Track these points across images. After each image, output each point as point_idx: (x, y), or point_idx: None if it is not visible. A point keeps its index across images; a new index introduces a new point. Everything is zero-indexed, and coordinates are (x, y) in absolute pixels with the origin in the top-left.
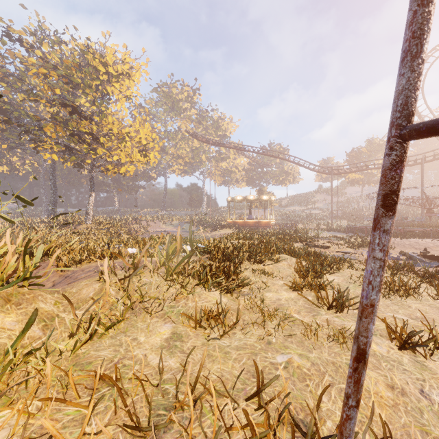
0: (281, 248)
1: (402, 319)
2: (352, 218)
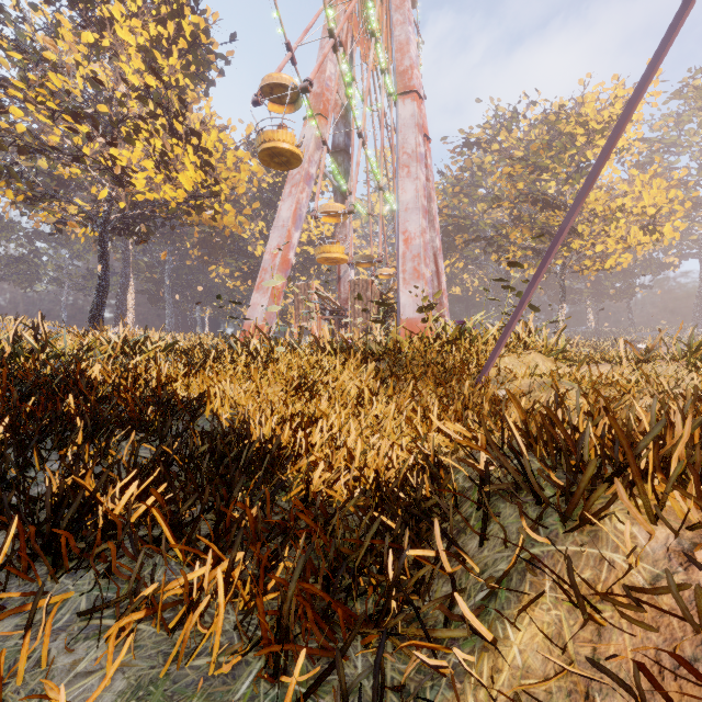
0: None
1: None
2: None
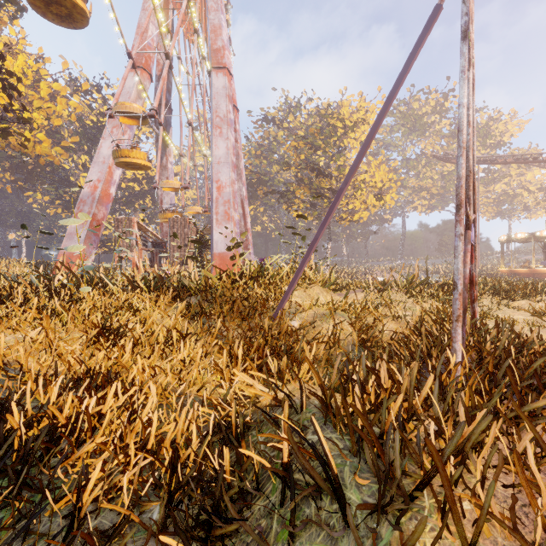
0: None
1: None
2: None
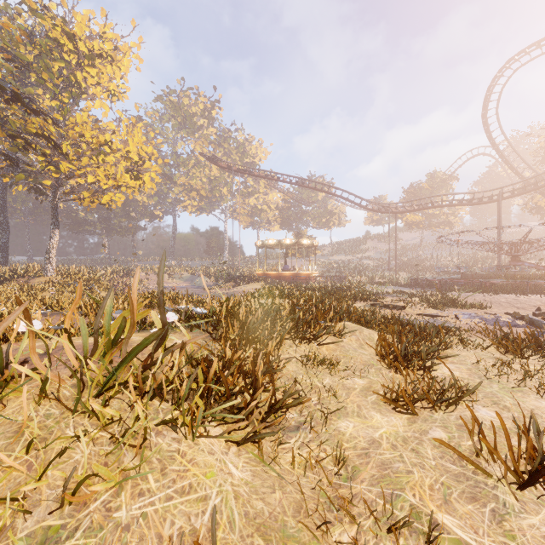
0: (343, 311)
1: None
2: (411, 269)
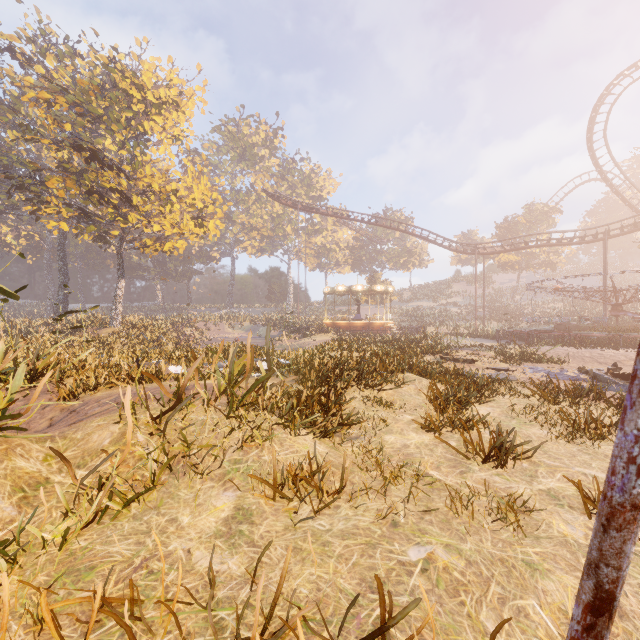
0: (405, 364)
1: (599, 478)
2: (504, 318)
